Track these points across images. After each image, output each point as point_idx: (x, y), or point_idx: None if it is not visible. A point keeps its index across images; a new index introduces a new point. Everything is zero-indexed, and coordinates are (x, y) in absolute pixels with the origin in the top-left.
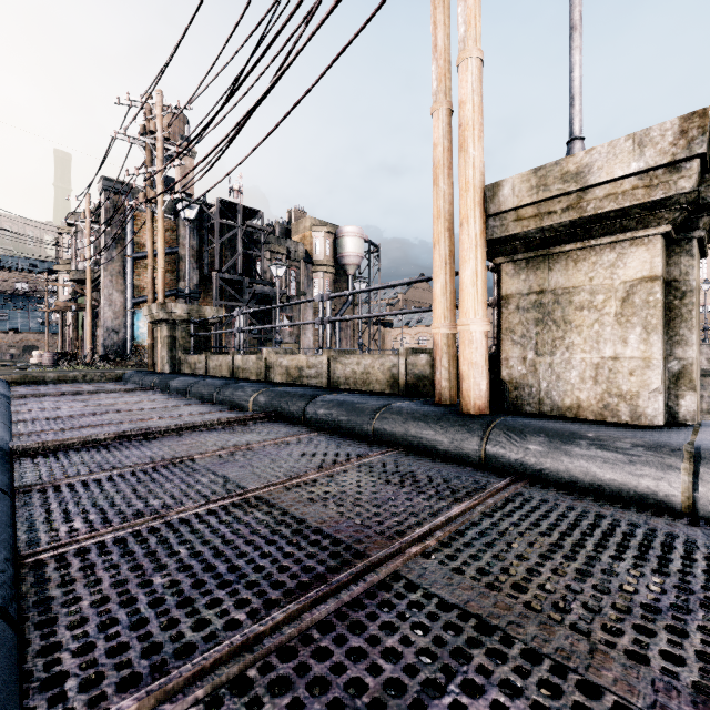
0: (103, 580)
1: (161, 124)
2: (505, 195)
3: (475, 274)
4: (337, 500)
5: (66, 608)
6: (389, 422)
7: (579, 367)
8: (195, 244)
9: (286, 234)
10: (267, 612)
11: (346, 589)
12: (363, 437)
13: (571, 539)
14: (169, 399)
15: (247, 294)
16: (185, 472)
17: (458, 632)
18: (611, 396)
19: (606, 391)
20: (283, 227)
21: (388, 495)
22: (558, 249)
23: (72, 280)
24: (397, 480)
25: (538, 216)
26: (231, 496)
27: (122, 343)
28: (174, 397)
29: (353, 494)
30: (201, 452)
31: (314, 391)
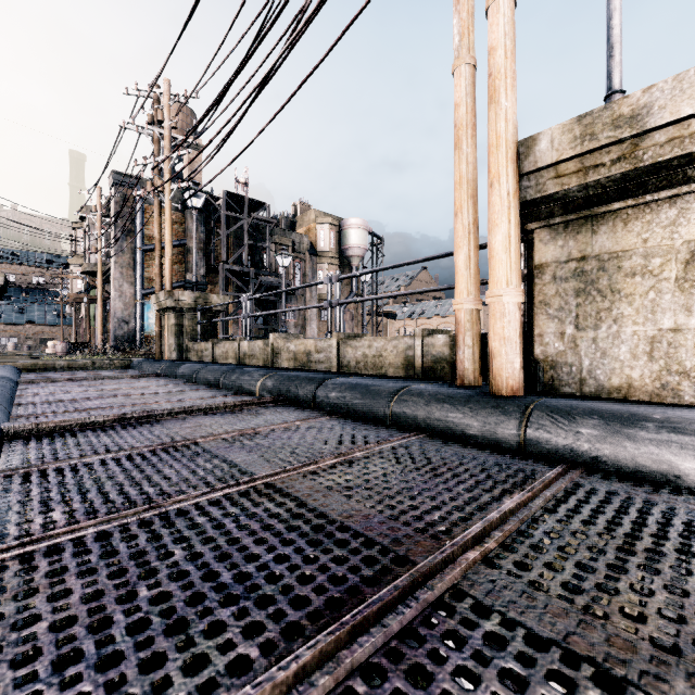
0: (73, 591)
1: (168, 113)
2: (542, 150)
3: (507, 239)
4: (362, 490)
5: (16, 632)
6: (410, 404)
7: (630, 342)
8: (203, 236)
9: (291, 227)
10: (288, 646)
11: (394, 612)
12: (379, 421)
13: (671, 544)
14: (175, 385)
15: (253, 285)
16: (187, 456)
17: (565, 685)
18: (671, 374)
19: (664, 367)
20: (288, 220)
21: (421, 484)
22: (604, 208)
23: (84, 272)
24: (428, 468)
25: (582, 171)
26: (237, 484)
27: (132, 333)
28: (180, 383)
29: (379, 483)
30: (205, 435)
31: (324, 374)
